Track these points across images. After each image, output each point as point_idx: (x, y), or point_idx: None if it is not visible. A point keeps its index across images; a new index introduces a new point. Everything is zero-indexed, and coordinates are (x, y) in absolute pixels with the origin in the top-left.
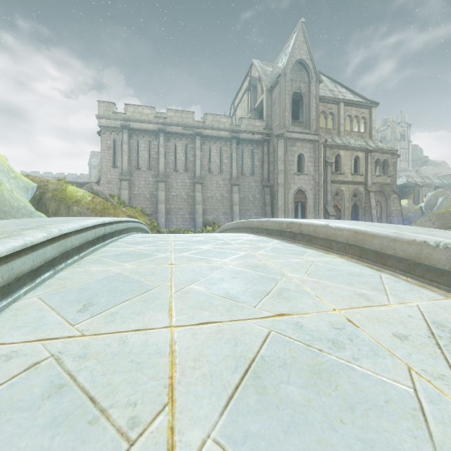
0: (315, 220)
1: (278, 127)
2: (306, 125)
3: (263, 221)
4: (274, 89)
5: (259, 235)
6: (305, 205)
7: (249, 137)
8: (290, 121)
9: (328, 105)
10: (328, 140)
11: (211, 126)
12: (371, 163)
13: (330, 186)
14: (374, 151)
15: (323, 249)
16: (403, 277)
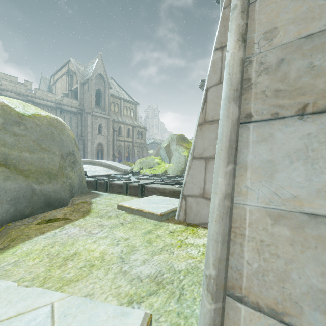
0: (96, 160)
1: (88, 107)
2: (104, 109)
3: (84, 160)
4: (85, 84)
5: (83, 164)
6: (103, 151)
7: (68, 109)
8: (95, 105)
9: (115, 99)
10: (115, 118)
11: (40, 97)
12: (135, 132)
13: (116, 142)
14: (137, 127)
15: (97, 166)
16: (105, 168)
